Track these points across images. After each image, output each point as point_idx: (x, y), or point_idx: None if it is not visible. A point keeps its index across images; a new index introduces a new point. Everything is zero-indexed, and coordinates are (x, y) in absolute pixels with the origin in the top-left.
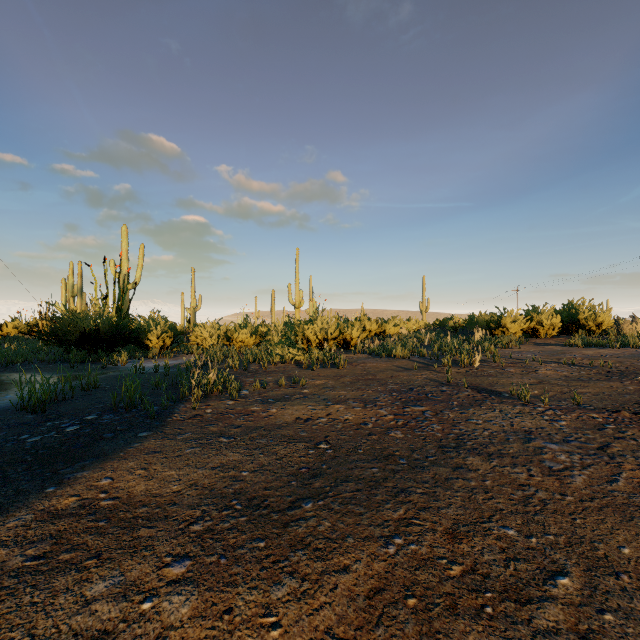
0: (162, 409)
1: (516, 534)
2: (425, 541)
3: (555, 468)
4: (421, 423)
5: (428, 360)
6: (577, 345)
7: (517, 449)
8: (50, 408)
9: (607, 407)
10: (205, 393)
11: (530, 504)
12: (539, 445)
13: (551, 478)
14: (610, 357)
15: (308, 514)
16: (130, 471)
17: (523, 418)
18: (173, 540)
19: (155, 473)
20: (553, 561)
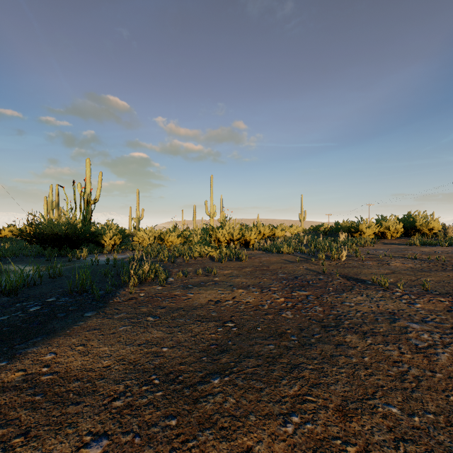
0: (106, 293)
1: (399, 412)
2: (319, 419)
3: (420, 346)
4: (306, 305)
5: (307, 255)
6: (415, 244)
7: (386, 328)
8: (22, 292)
9: (449, 292)
10: (141, 280)
11: (406, 380)
12: (403, 325)
13: (419, 355)
14: (441, 253)
15: (215, 390)
16: (71, 347)
17: (386, 301)
18: (95, 416)
19: (91, 349)
20: (439, 442)
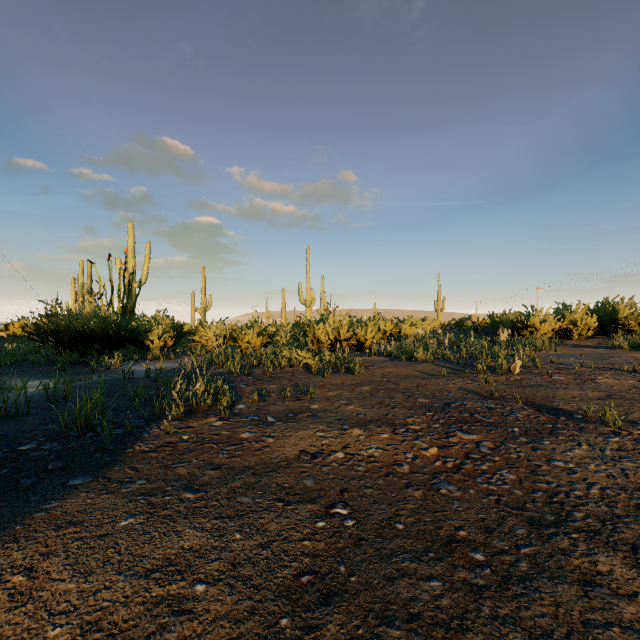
0: (126, 433)
1: None
2: None
3: None
4: (481, 466)
5: (455, 364)
6: (622, 347)
7: None
8: None
9: None
10: (190, 408)
11: None
12: None
13: None
14: None
15: None
16: (2, 577)
17: (634, 460)
18: None
19: (40, 585)
20: None
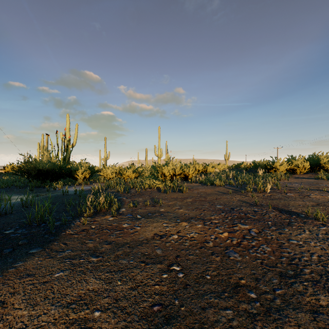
0: (62, 224)
1: None
2: None
3: None
4: (251, 243)
5: (235, 187)
6: (323, 178)
7: None
8: None
9: None
10: (96, 210)
11: None
12: None
13: None
14: None
15: None
16: None
17: None
18: None
19: (8, 312)
20: None
